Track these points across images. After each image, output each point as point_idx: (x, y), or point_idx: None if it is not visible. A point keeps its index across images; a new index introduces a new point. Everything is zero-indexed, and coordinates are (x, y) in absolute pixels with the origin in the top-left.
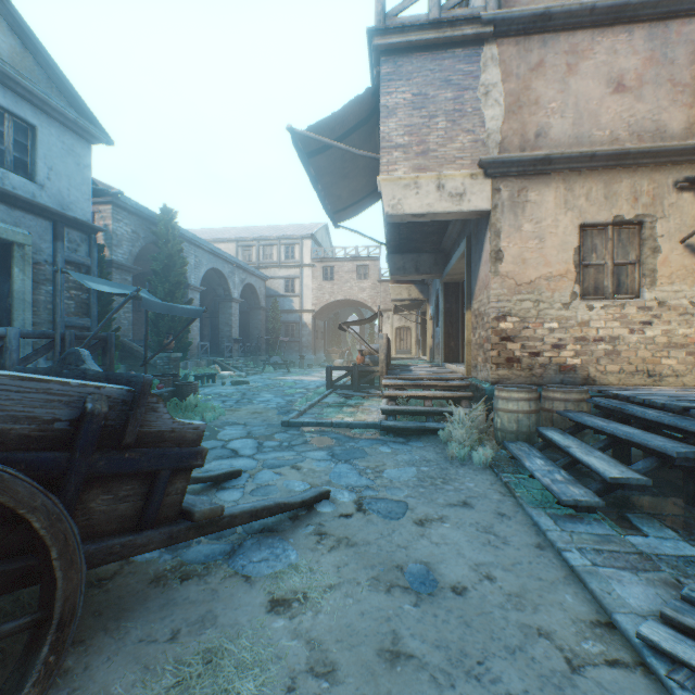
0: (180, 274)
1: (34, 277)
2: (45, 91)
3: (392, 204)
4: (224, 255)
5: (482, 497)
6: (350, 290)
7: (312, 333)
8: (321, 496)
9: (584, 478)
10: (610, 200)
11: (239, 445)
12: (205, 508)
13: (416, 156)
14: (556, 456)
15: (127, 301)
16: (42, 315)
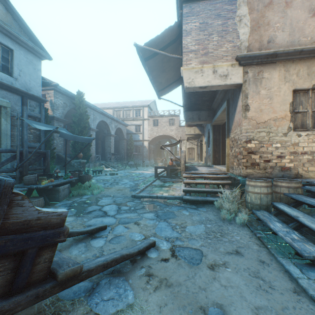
0: (86, 122)
1: (12, 123)
2: (17, 32)
3: (189, 82)
4: (107, 114)
5: (247, 248)
6: (165, 130)
7: (148, 151)
8: (150, 246)
9: (306, 235)
10: (311, 76)
11: (108, 209)
12: (67, 270)
13: (201, 56)
14: (283, 219)
15: (51, 133)
16: (16, 141)
